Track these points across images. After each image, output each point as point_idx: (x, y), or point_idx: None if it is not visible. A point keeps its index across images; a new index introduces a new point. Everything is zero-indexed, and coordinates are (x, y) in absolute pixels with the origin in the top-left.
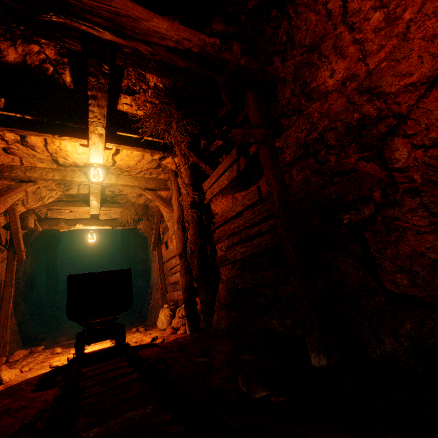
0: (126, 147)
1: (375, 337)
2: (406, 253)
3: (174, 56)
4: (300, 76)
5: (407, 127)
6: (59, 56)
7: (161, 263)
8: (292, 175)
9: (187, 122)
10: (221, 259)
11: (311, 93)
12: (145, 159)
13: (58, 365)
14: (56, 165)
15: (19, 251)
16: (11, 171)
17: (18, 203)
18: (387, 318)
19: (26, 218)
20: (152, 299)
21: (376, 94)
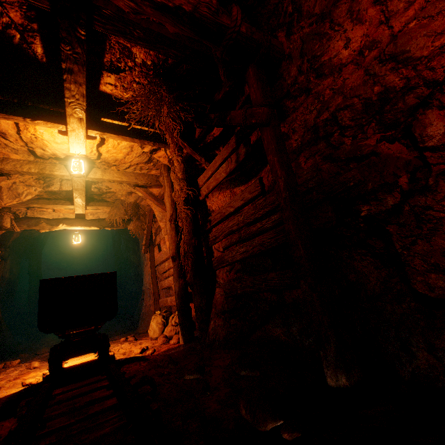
0: (111, 135)
1: (404, 351)
2: (442, 249)
3: (162, 16)
4: (309, 51)
5: (444, 96)
6: (27, 20)
7: (154, 267)
8: (299, 163)
9: (180, 108)
10: (218, 260)
11: (322, 68)
12: (134, 151)
13: (32, 382)
14: (33, 157)
15: None
16: None
17: None
18: (418, 327)
19: (1, 217)
20: (144, 305)
21: (403, 60)
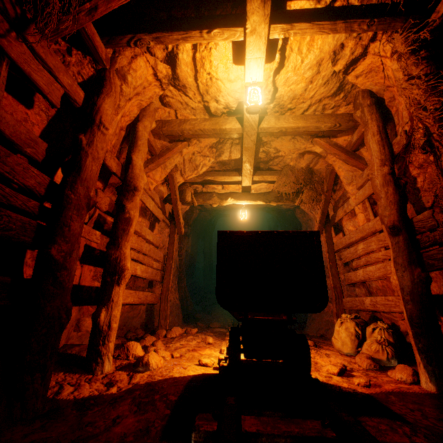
0: (301, 28)
1: None
2: None
3: None
4: None
5: None
6: None
7: (332, 252)
8: None
9: None
10: None
11: None
12: (321, 73)
13: (208, 363)
14: (207, 116)
15: (178, 224)
16: (167, 125)
17: (177, 173)
18: None
19: (184, 191)
20: None
21: None
